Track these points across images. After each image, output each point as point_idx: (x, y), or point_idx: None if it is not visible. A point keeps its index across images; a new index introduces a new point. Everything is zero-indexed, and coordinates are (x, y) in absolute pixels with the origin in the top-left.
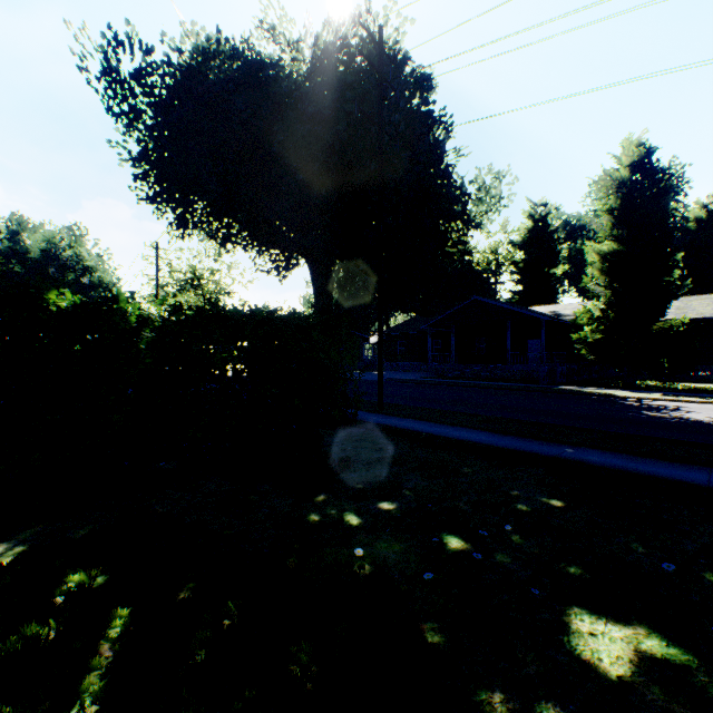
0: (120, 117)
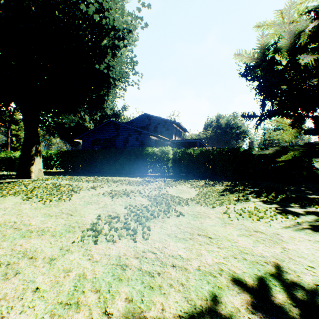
0: (250, 80)
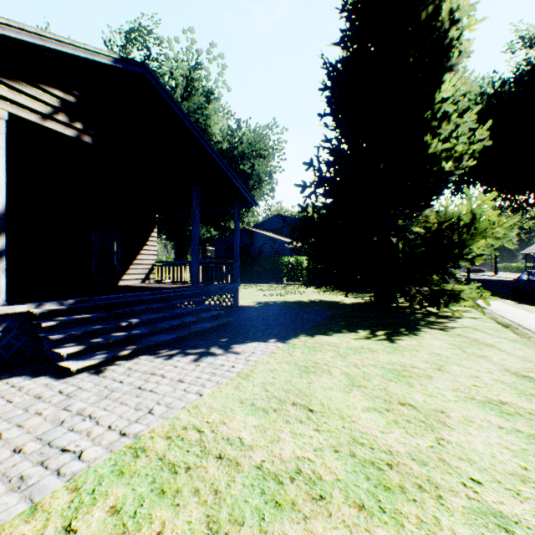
0: None
